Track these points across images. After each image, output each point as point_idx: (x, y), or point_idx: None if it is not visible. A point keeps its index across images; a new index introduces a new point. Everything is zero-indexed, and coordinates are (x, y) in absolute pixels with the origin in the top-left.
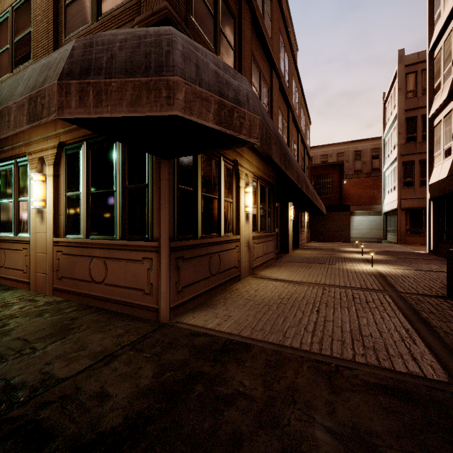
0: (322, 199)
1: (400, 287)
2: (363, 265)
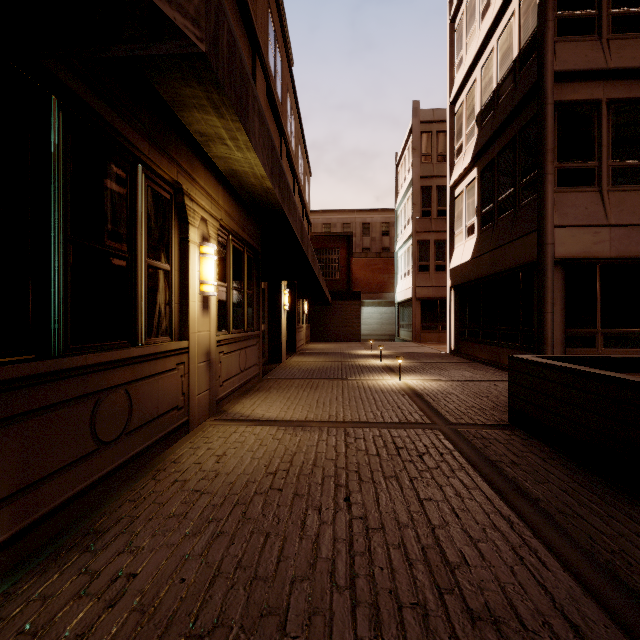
0: (326, 282)
1: (450, 414)
2: (388, 378)
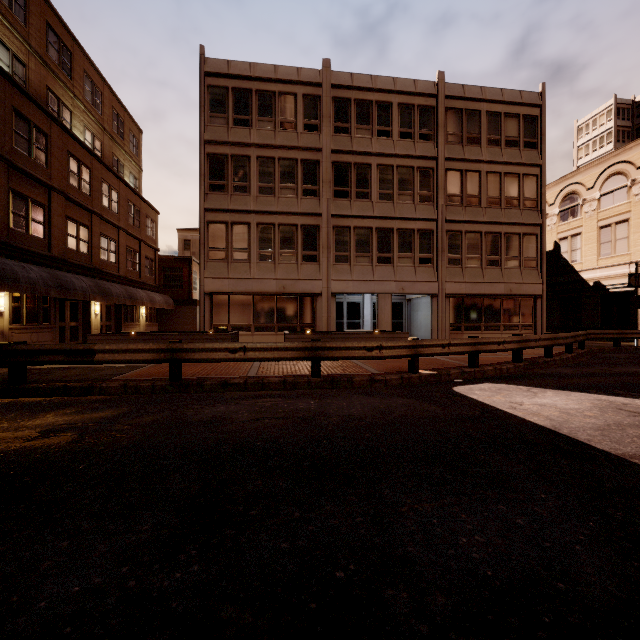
0: (172, 292)
1: None
2: None
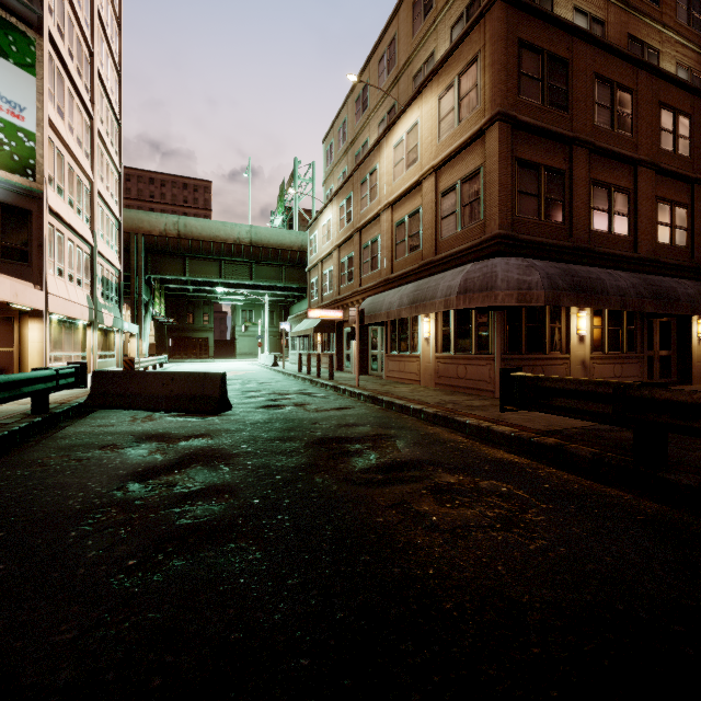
0: None
1: None
2: None
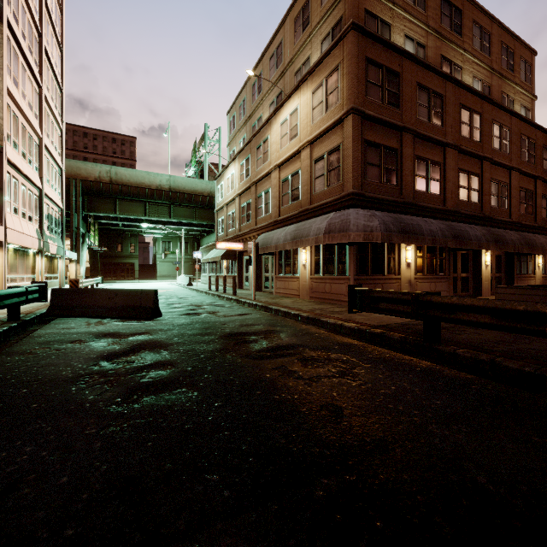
0: None
1: None
2: None
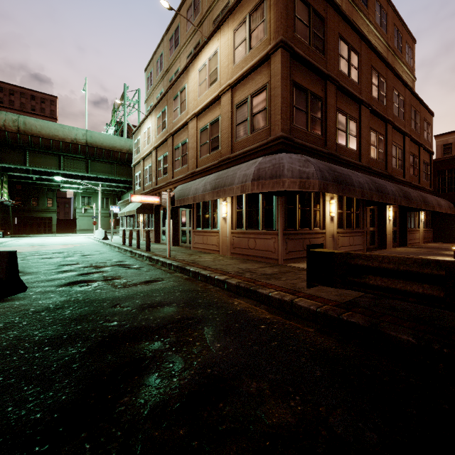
0: (450, 196)
1: None
2: (447, 258)
